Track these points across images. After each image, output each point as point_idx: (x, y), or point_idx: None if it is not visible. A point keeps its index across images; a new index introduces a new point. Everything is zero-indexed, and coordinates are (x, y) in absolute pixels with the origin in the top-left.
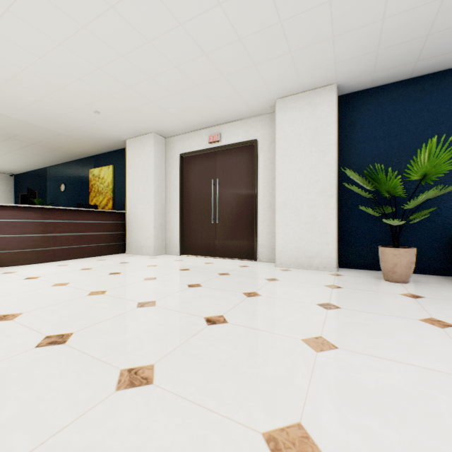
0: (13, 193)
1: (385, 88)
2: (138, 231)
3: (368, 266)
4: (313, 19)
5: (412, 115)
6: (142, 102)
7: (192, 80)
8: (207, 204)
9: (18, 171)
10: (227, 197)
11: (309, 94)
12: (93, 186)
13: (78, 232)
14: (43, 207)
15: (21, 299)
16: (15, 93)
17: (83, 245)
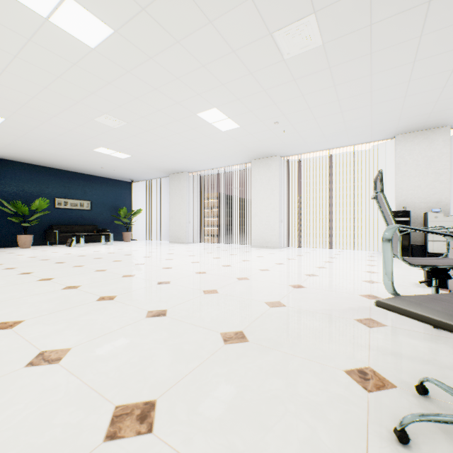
0: None
1: (17, 163)
2: None
3: (8, 246)
4: None
5: (30, 179)
6: None
7: None
8: None
9: None
10: None
11: None
12: None
13: None
14: None
15: None
16: None
17: None
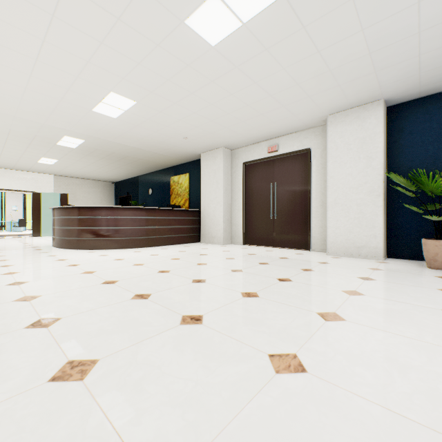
0: (113, 196)
1: (433, 97)
2: (210, 225)
3: (416, 257)
4: (356, 65)
5: None
6: (218, 128)
7: (258, 111)
8: (266, 203)
9: (118, 179)
10: (283, 197)
11: (358, 110)
12: (173, 190)
13: (170, 225)
14: (150, 208)
15: (162, 265)
16: (137, 132)
17: (173, 235)
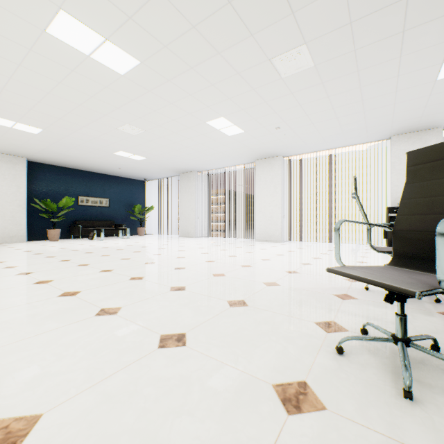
0: None
1: (47, 165)
2: None
3: (39, 239)
4: (33, 149)
5: (57, 180)
6: None
7: None
8: None
9: None
10: None
11: (12, 157)
12: None
13: None
14: None
15: None
16: None
17: None
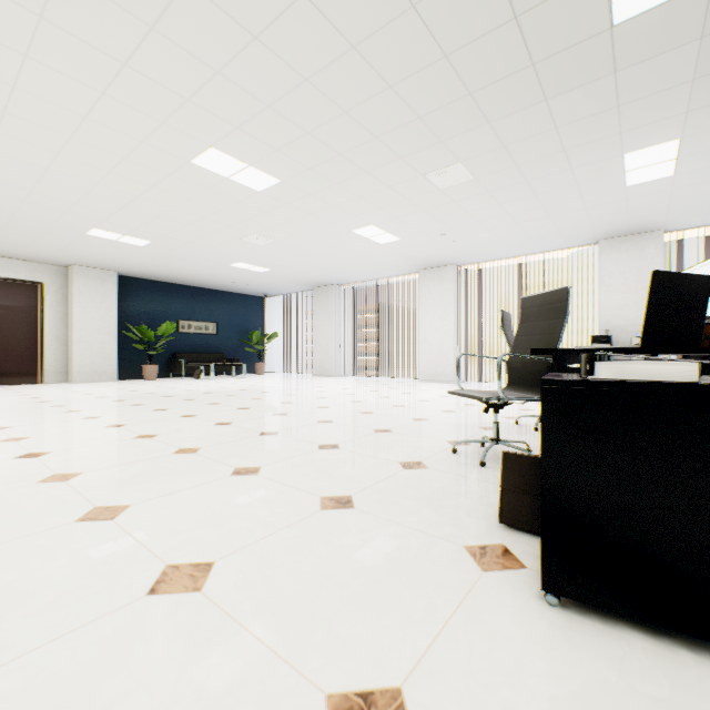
0: None
1: (140, 280)
2: None
3: (131, 378)
4: (130, 262)
5: (153, 299)
6: None
7: (30, 246)
8: None
9: None
10: (1, 327)
11: (101, 271)
12: None
13: None
14: None
15: None
16: None
17: None
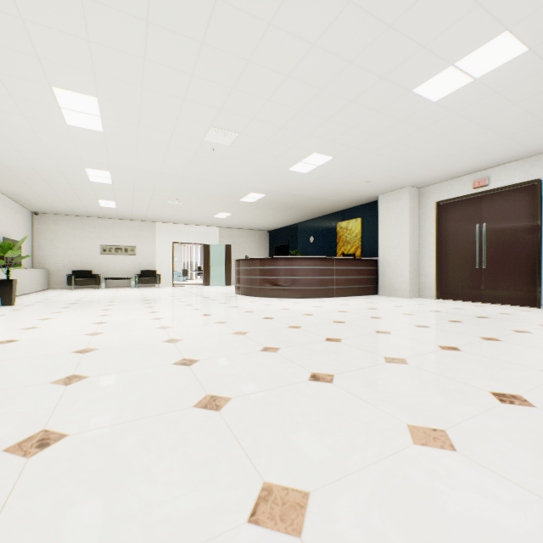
0: (268, 246)
1: None
2: (391, 275)
3: None
4: None
5: None
6: (411, 168)
7: (468, 146)
8: (469, 249)
9: (274, 228)
10: (496, 241)
11: None
12: (340, 237)
13: (347, 275)
14: (328, 258)
15: (365, 313)
16: (319, 182)
17: (349, 286)
